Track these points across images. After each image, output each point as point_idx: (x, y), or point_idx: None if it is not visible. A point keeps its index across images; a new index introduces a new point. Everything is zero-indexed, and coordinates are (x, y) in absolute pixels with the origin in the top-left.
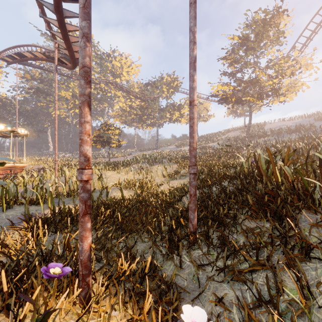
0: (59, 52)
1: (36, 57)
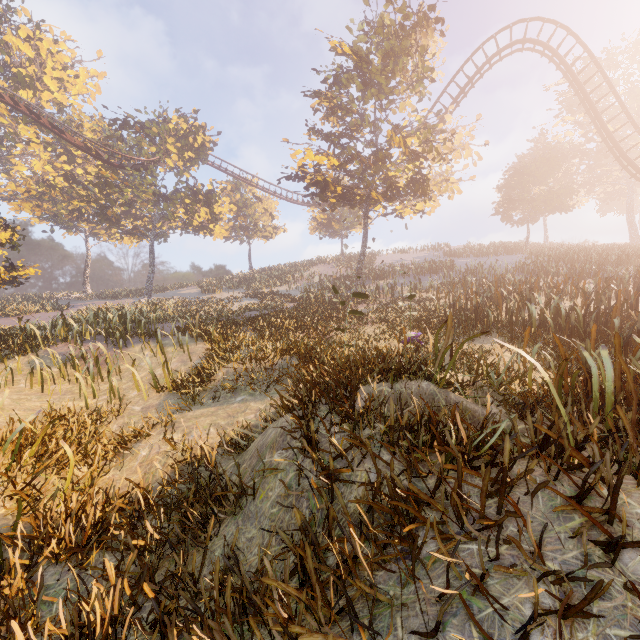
0: None
1: None
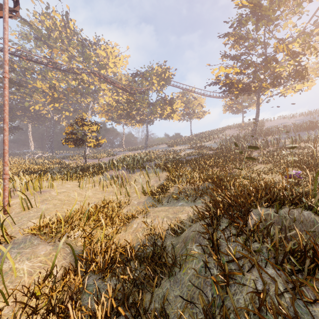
0: None
1: None
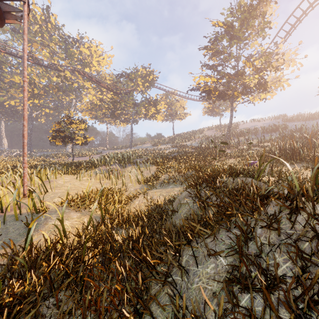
0: None
1: None
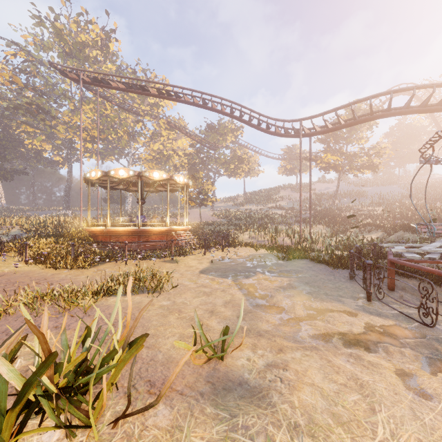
0: (293, 126)
1: (204, 105)
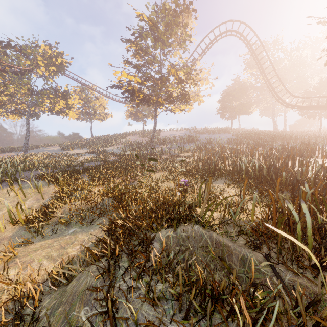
0: None
1: None
